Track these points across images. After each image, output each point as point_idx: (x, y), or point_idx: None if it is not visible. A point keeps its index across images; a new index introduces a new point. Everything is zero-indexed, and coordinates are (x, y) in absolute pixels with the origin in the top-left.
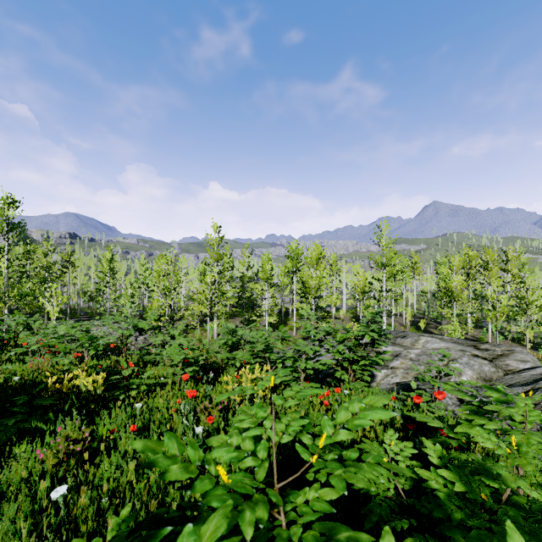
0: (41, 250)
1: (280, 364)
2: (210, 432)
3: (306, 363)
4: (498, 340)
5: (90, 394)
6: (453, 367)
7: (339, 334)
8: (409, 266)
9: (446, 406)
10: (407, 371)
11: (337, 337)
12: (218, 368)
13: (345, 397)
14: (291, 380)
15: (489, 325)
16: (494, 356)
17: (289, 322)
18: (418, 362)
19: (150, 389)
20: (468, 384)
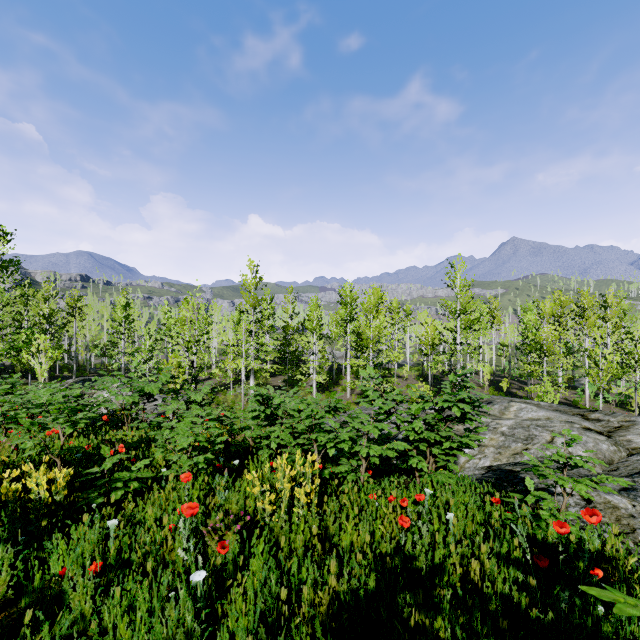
0: (40, 294)
1: (332, 449)
2: (223, 565)
3: (368, 448)
4: (598, 403)
5: (47, 499)
6: (588, 457)
7: (413, 404)
8: (487, 313)
9: (567, 507)
10: (500, 450)
11: (411, 409)
12: (247, 450)
13: (426, 498)
14: (348, 471)
15: (586, 386)
16: (610, 429)
17: (341, 381)
18: (513, 438)
19: (144, 486)
20: (586, 471)
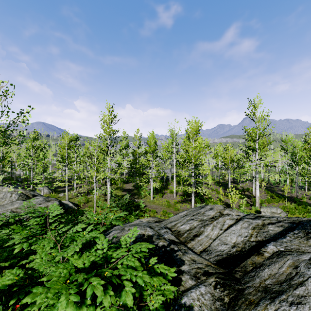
0: None
1: None
2: None
3: None
4: None
5: None
6: None
7: None
8: None
9: None
10: None
11: None
12: None
13: None
14: None
15: None
16: None
17: (169, 186)
18: None
19: None
20: None
